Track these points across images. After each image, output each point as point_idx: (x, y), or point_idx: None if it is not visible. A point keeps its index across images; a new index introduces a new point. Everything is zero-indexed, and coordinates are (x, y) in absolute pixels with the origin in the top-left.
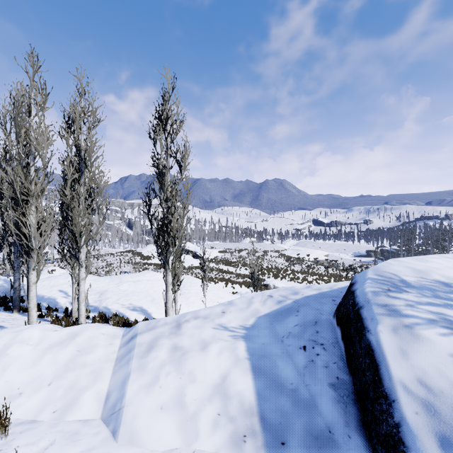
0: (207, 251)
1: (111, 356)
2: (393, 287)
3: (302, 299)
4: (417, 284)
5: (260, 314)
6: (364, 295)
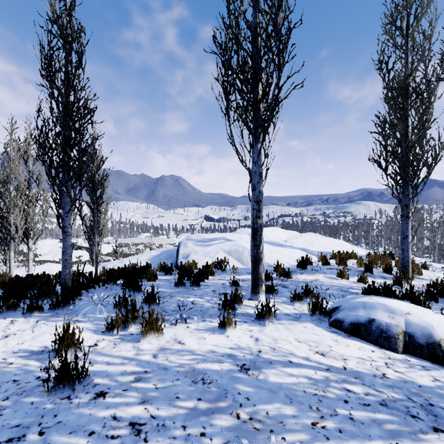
0: (103, 246)
1: (98, 271)
2: (189, 239)
3: (169, 250)
4: (195, 239)
5: (154, 255)
6: (181, 242)
